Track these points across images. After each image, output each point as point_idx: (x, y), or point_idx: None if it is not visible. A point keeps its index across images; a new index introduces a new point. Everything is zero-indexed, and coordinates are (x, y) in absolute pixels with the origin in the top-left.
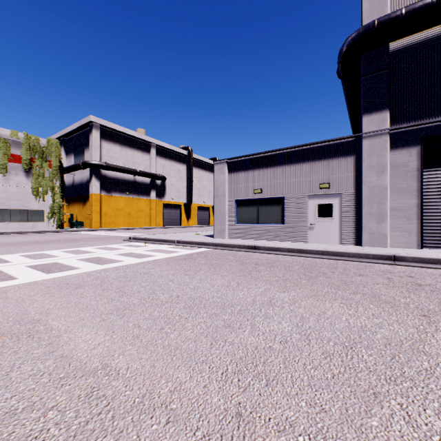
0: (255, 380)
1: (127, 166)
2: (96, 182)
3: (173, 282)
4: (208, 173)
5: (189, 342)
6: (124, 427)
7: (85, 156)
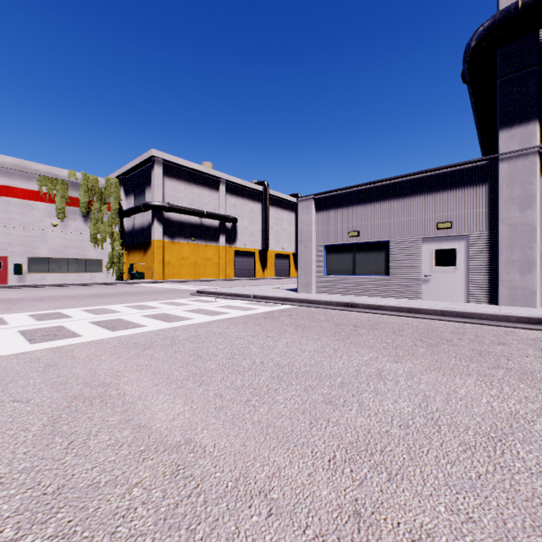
0: (372, 472)
1: (193, 207)
2: (158, 227)
3: (255, 346)
4: (288, 212)
5: (283, 419)
6: (219, 515)
7: (146, 197)
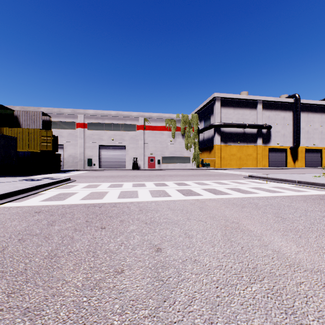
0: None
1: (238, 122)
2: (217, 137)
3: None
4: (319, 115)
5: None
6: None
7: (210, 121)
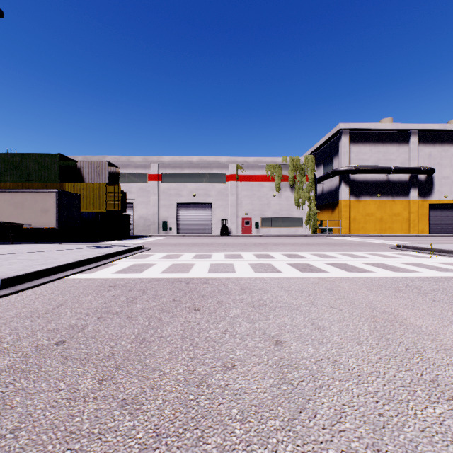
0: None
1: (378, 165)
2: (344, 188)
3: None
4: None
5: None
6: None
7: (333, 165)
